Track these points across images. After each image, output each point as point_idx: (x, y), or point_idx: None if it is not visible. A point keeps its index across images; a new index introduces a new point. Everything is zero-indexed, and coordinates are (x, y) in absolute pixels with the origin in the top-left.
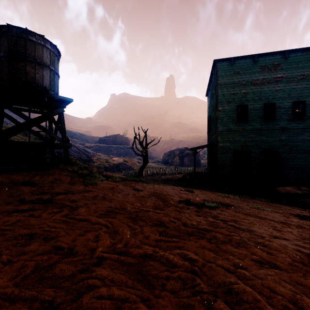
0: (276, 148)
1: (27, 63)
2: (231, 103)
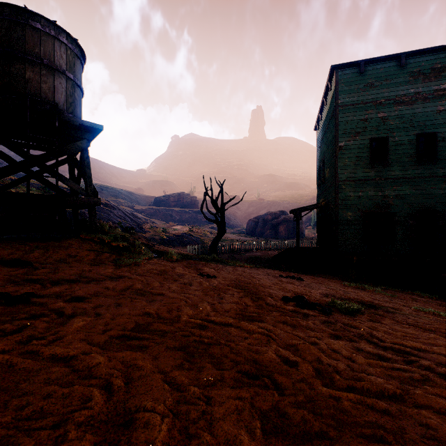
0: (439, 207)
1: (27, 64)
2: (361, 136)
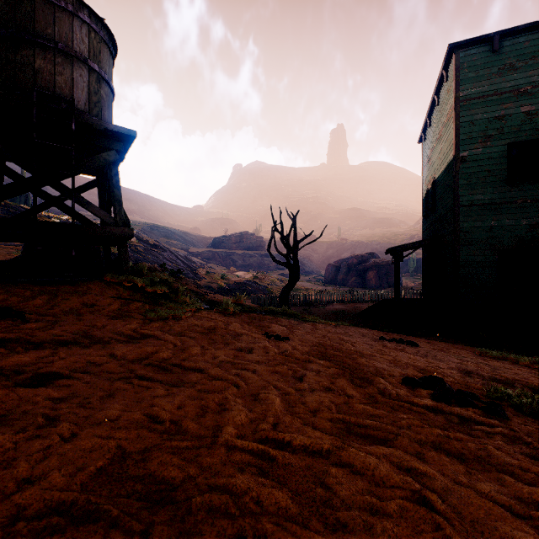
0: None
1: (36, 50)
2: (494, 140)
